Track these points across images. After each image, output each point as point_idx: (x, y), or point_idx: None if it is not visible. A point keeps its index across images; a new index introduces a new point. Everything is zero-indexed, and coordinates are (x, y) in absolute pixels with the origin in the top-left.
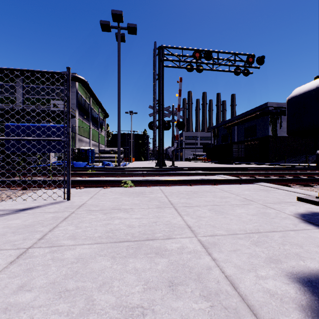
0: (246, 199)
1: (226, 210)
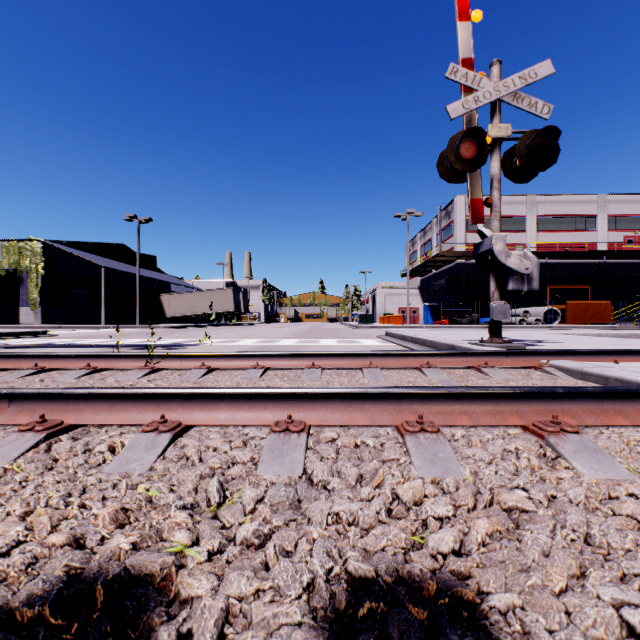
0: None
1: (592, 347)
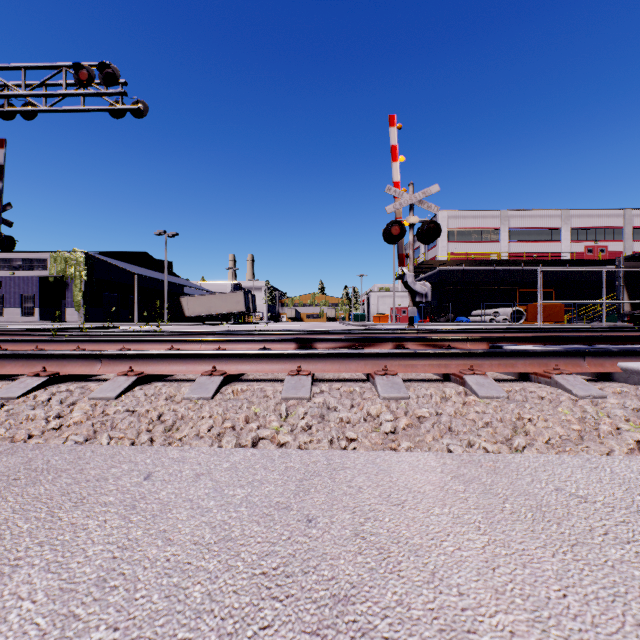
0: None
1: None
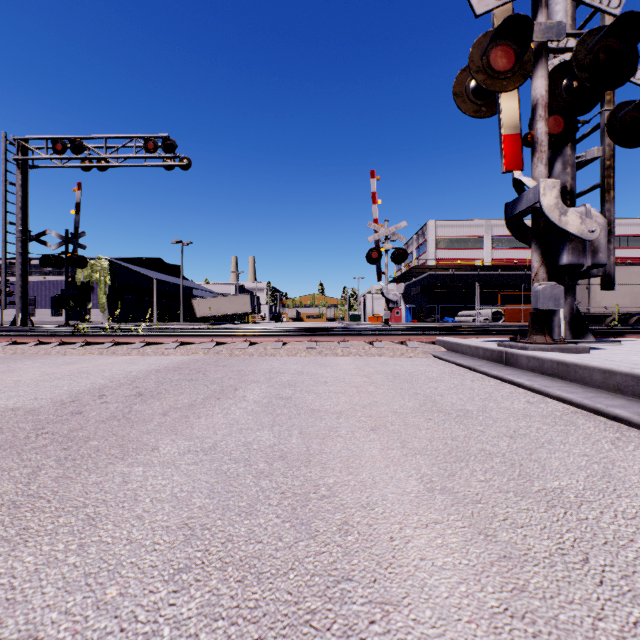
0: None
1: None
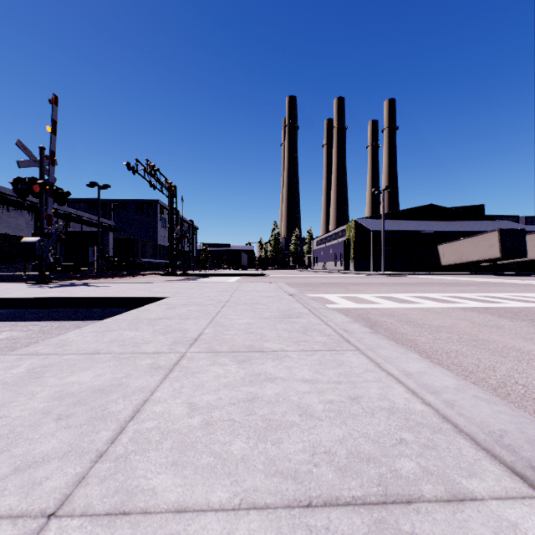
0: (1, 285)
1: None
